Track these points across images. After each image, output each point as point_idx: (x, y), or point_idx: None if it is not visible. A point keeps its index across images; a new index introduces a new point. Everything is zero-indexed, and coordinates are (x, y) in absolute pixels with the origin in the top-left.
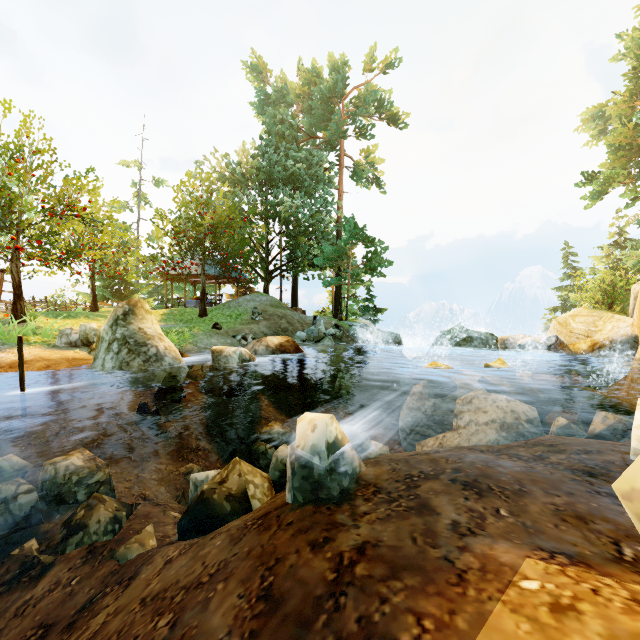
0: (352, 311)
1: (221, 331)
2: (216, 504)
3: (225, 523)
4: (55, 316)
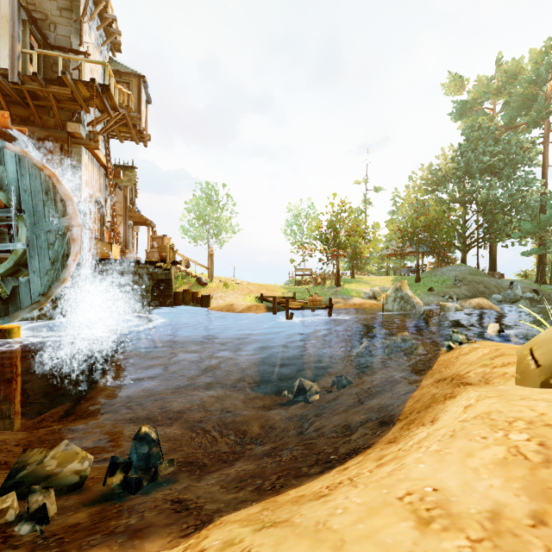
0: None
1: (434, 293)
2: None
3: None
4: (344, 282)
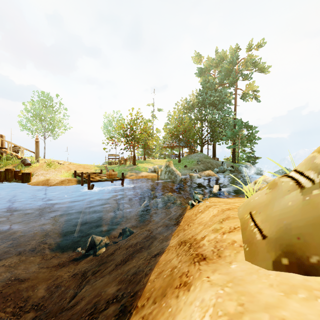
0: (242, 158)
1: (187, 168)
2: None
3: None
4: (139, 162)
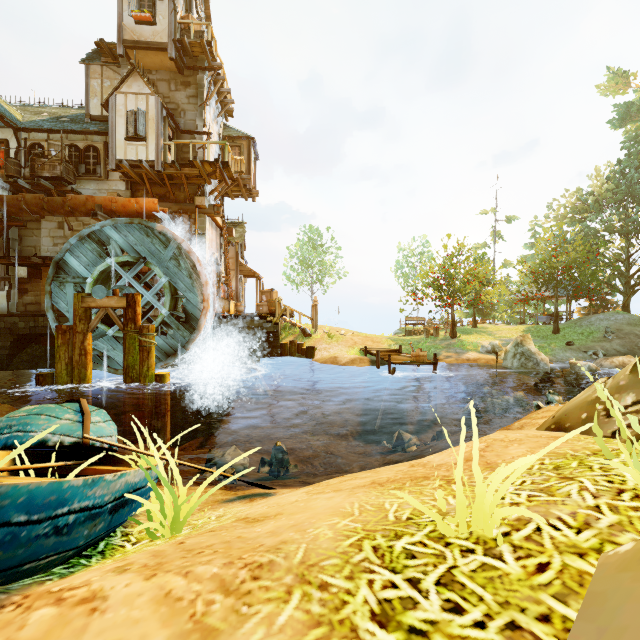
0: None
1: (573, 347)
2: None
3: None
4: (462, 333)
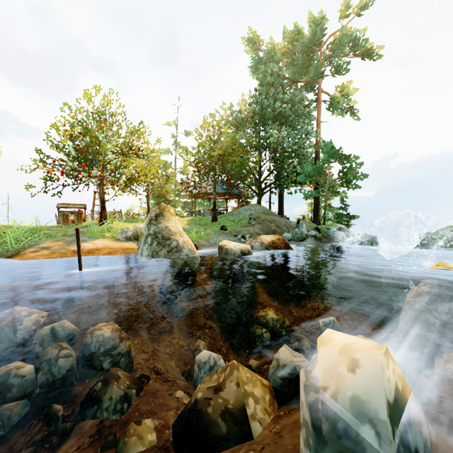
0: (327, 218)
1: (226, 231)
2: (210, 420)
3: (219, 450)
4: (125, 221)
